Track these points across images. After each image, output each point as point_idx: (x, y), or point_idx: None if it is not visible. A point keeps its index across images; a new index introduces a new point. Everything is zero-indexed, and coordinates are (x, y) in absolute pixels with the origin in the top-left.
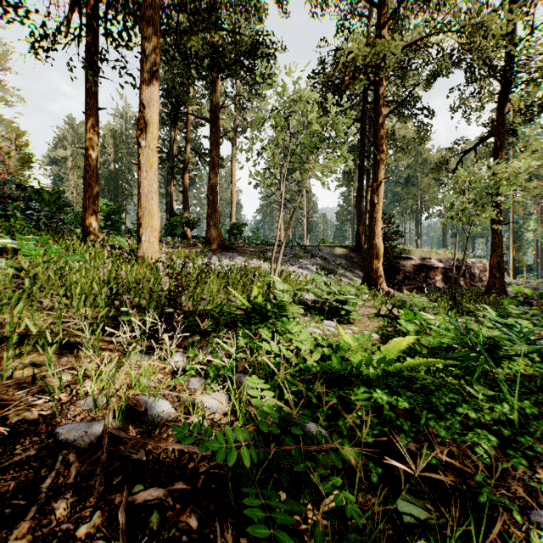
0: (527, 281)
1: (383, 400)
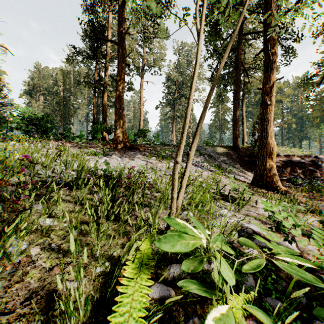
0: None
1: None
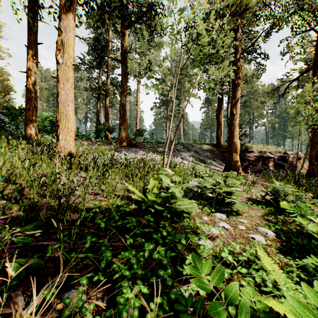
0: None
1: None
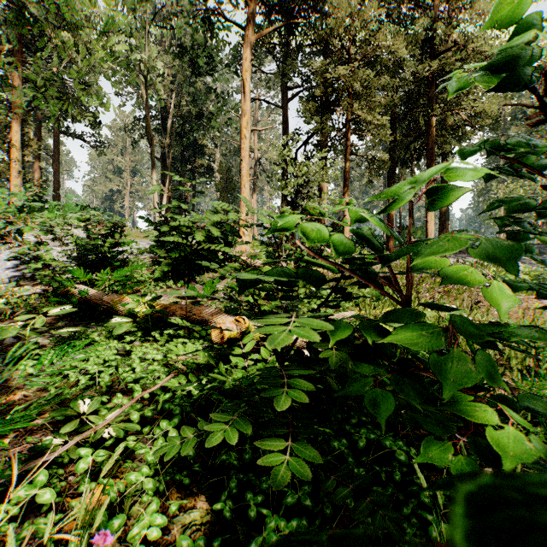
0: None
1: None
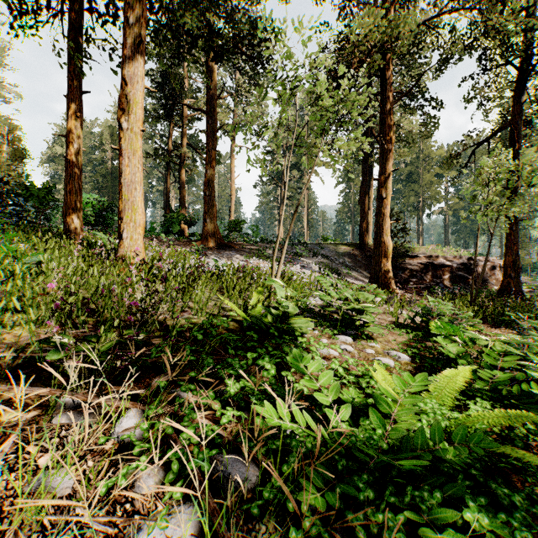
0: (533, 279)
1: (482, 524)
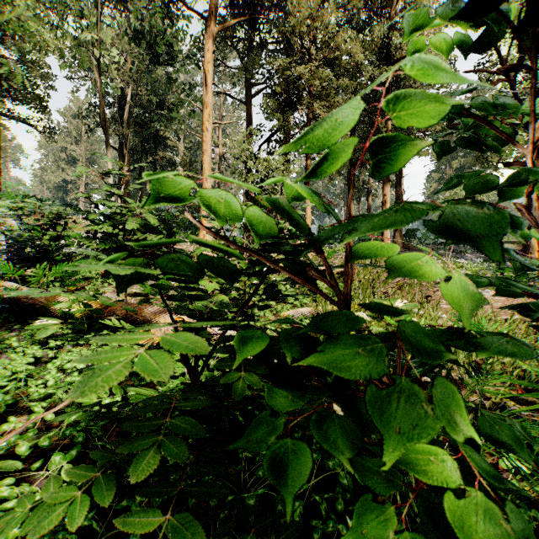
0: None
1: None
